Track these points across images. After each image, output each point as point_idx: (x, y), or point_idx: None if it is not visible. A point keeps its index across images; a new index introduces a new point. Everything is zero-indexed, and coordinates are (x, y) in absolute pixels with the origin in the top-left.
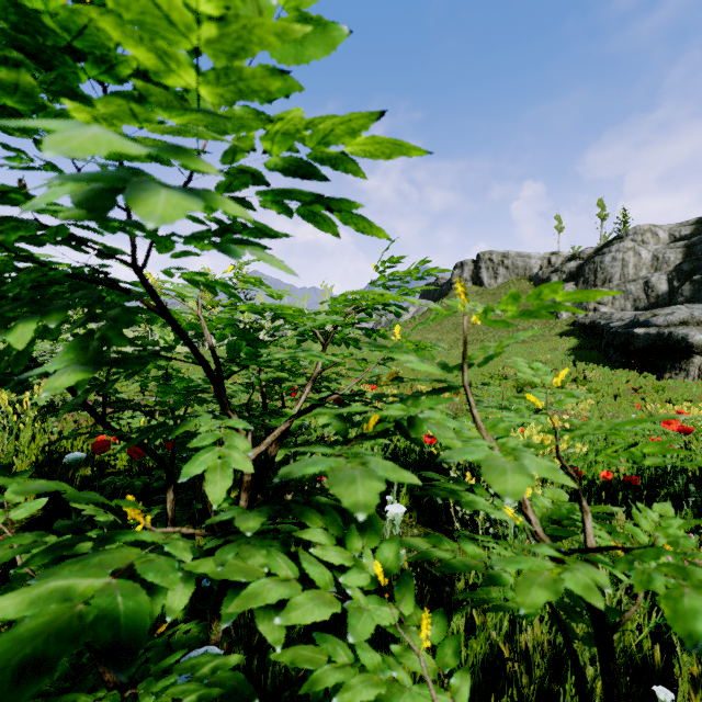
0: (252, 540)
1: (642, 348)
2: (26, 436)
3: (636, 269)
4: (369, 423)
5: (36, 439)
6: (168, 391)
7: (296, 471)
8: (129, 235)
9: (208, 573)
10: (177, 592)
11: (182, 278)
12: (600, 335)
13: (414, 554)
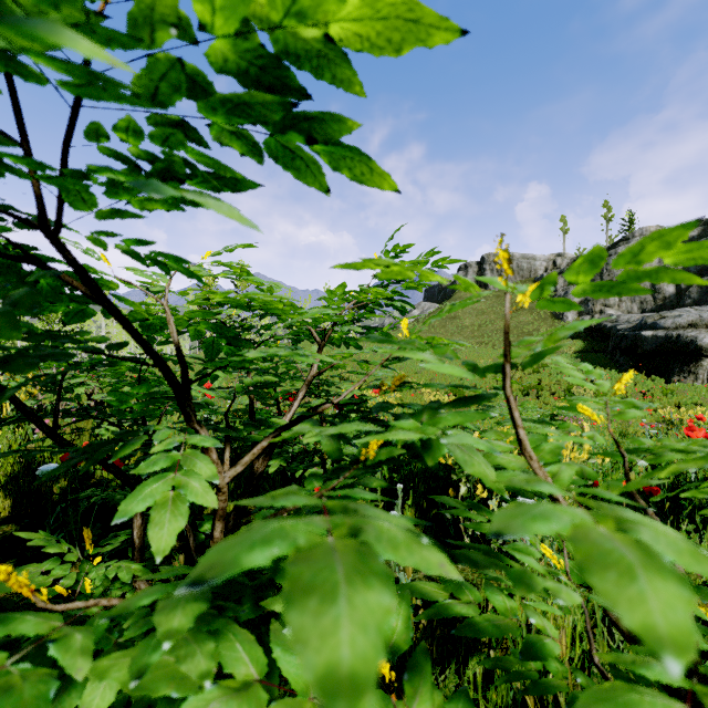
0: (198, 621)
1: (650, 351)
2: (6, 443)
3: None
4: (368, 448)
5: (12, 447)
6: (124, 398)
7: (229, 560)
8: (20, 176)
9: (122, 683)
10: (99, 685)
11: (119, 249)
12: (606, 337)
13: (420, 574)
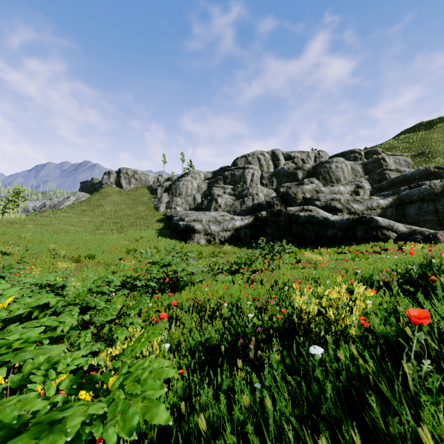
0: None
1: (181, 230)
2: None
3: (191, 190)
4: None
5: None
6: None
7: None
8: None
9: None
10: None
11: None
12: None
13: None
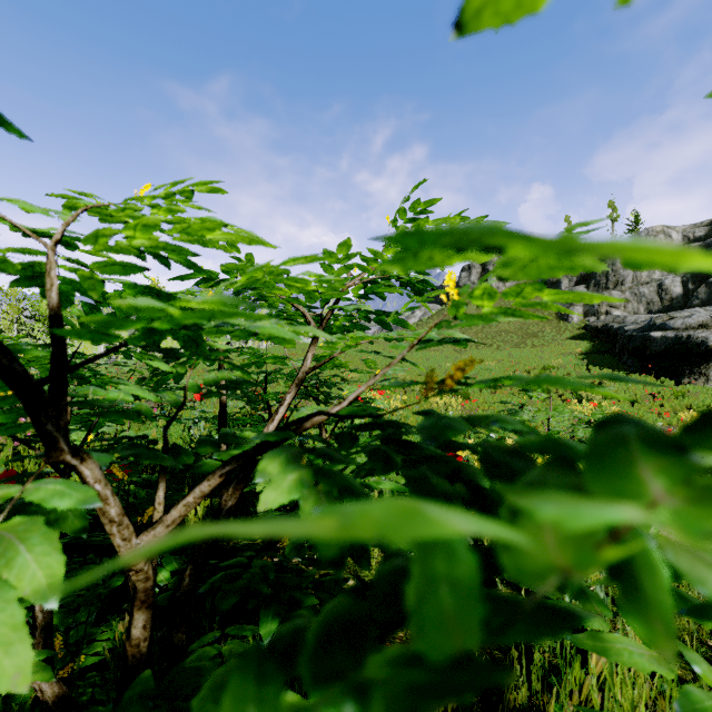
0: None
1: (659, 352)
2: None
3: (649, 271)
4: None
5: None
6: None
7: None
8: None
9: None
10: None
11: None
12: (613, 339)
13: None
